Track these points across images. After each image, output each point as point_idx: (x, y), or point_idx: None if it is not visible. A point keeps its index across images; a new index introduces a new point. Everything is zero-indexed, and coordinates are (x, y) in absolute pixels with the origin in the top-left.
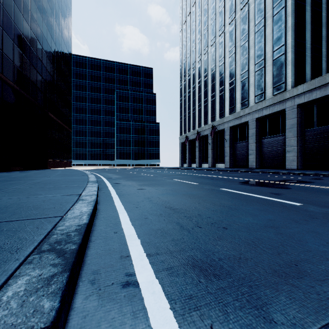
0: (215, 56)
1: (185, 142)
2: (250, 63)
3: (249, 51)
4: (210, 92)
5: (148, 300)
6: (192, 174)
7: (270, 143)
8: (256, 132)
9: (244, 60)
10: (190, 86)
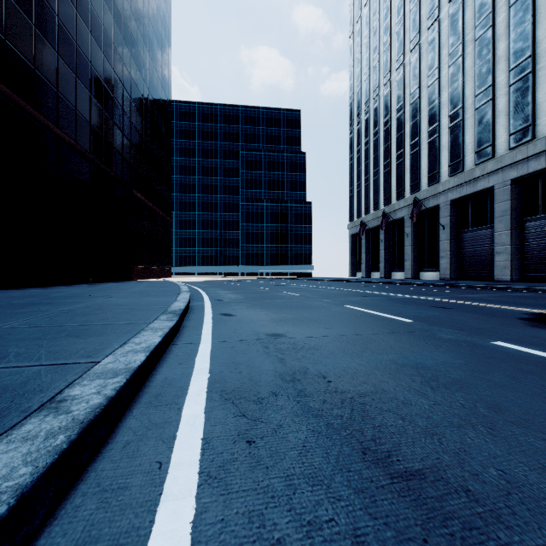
0: (418, 69)
1: (360, 232)
2: (498, 70)
3: (495, 46)
4: (409, 139)
5: None
6: (382, 293)
7: None
8: (511, 209)
9: (484, 66)
10: (370, 131)
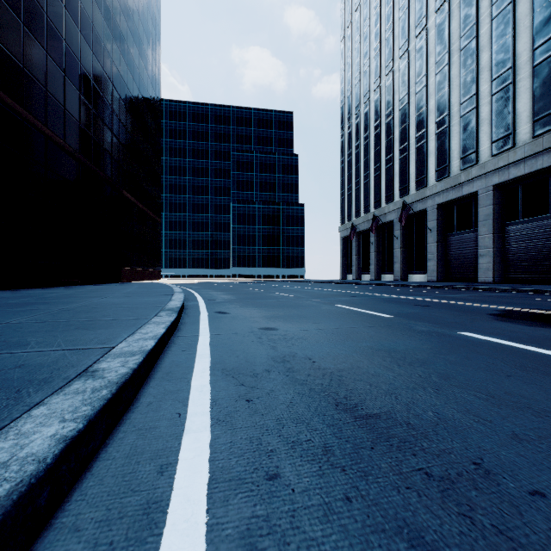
0: (407, 75)
1: (351, 235)
2: (481, 79)
3: (479, 57)
4: (398, 143)
5: None
6: (370, 294)
7: (526, 232)
8: (494, 213)
9: (469, 75)
10: (360, 135)
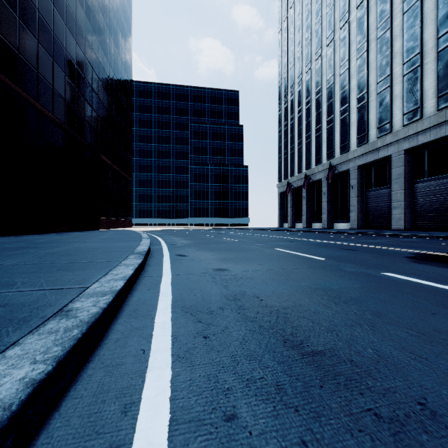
0: (333, 60)
1: (287, 191)
2: (394, 63)
3: (392, 44)
4: (325, 116)
5: None
6: (303, 239)
7: (431, 188)
8: (405, 173)
9: (384, 59)
10: (294, 109)
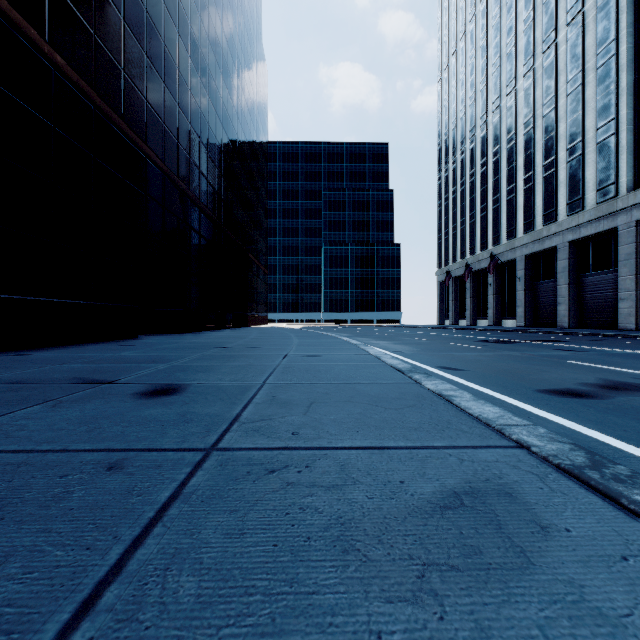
0: (499, 130)
1: (446, 281)
2: (559, 146)
3: (557, 126)
4: (491, 194)
5: (386, 352)
6: (440, 334)
7: (595, 284)
8: (569, 266)
9: (549, 141)
10: (457, 180)
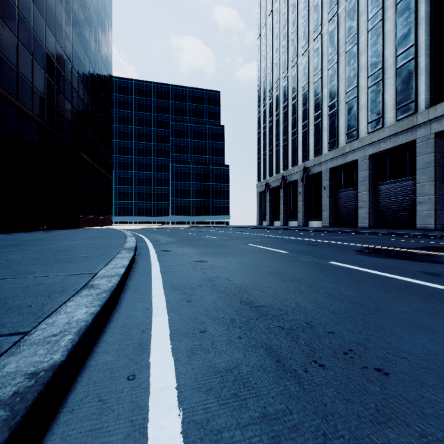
0: (307, 69)
1: (265, 190)
2: (360, 75)
3: (359, 58)
4: (301, 121)
5: None
6: (277, 236)
7: (391, 190)
8: (369, 176)
9: (352, 72)
10: (272, 112)
